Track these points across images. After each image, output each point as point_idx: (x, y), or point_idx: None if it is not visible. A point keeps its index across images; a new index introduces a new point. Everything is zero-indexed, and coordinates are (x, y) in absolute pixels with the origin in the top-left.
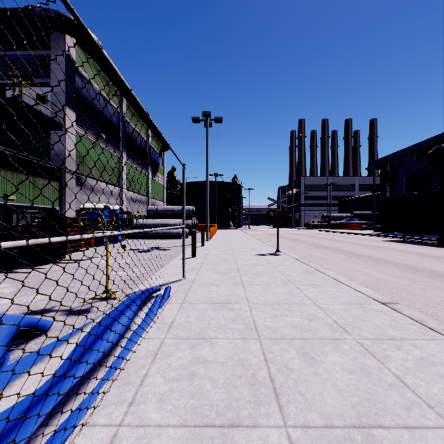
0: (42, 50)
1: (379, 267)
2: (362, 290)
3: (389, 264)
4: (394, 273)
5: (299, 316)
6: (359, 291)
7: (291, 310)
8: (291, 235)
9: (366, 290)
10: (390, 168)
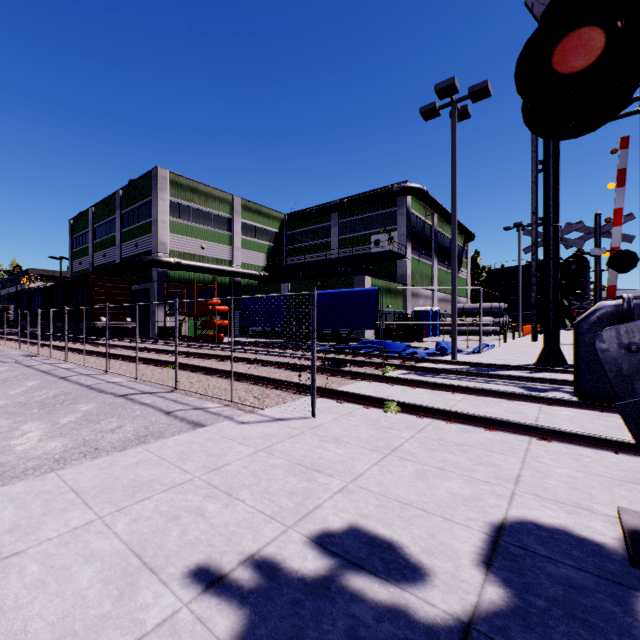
0: (391, 208)
1: None
2: None
3: None
4: None
5: None
6: None
7: None
8: None
9: None
10: None
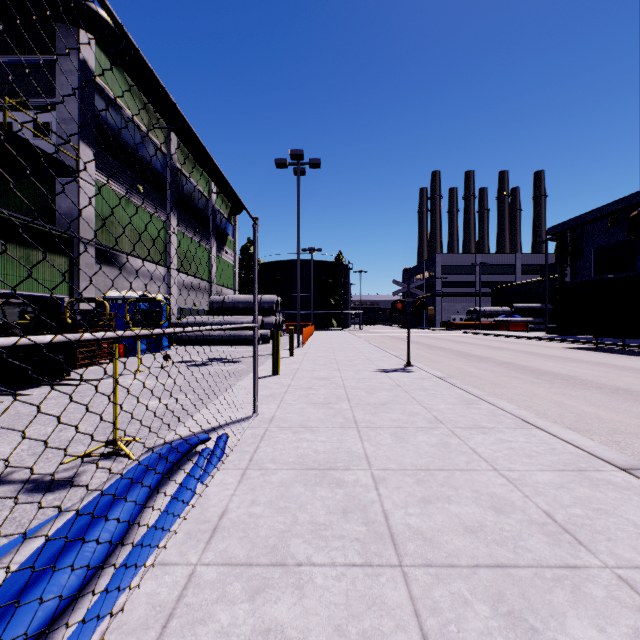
0: (43, 55)
1: (575, 392)
2: (573, 439)
3: (590, 387)
4: (604, 403)
5: (473, 501)
6: (568, 442)
7: (453, 485)
8: (424, 339)
9: (580, 439)
10: (571, 239)
